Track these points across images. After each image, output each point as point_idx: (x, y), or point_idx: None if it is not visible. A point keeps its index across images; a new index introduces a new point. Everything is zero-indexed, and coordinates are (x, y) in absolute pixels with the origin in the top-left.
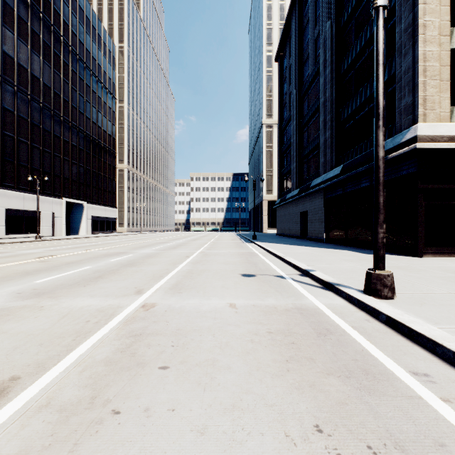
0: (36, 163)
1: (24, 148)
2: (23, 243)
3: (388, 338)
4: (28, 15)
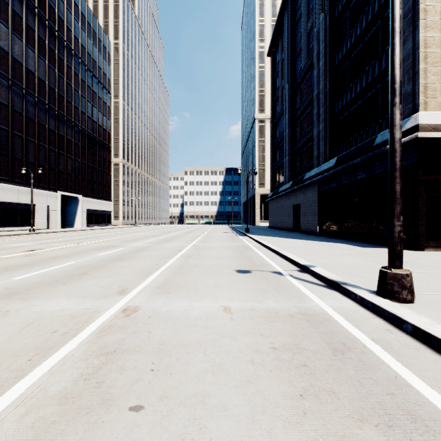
0: (31, 157)
1: (19, 141)
2: (15, 236)
3: (422, 357)
4: (22, 10)
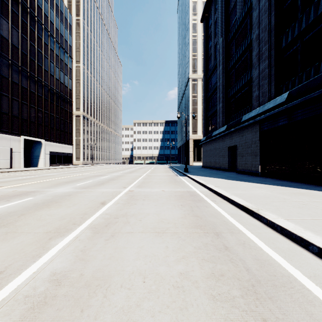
0: None
1: None
2: None
3: None
4: None
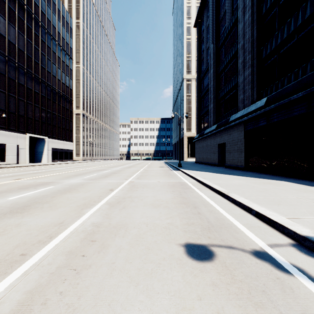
0: (2, 105)
1: None
2: None
3: None
4: None
